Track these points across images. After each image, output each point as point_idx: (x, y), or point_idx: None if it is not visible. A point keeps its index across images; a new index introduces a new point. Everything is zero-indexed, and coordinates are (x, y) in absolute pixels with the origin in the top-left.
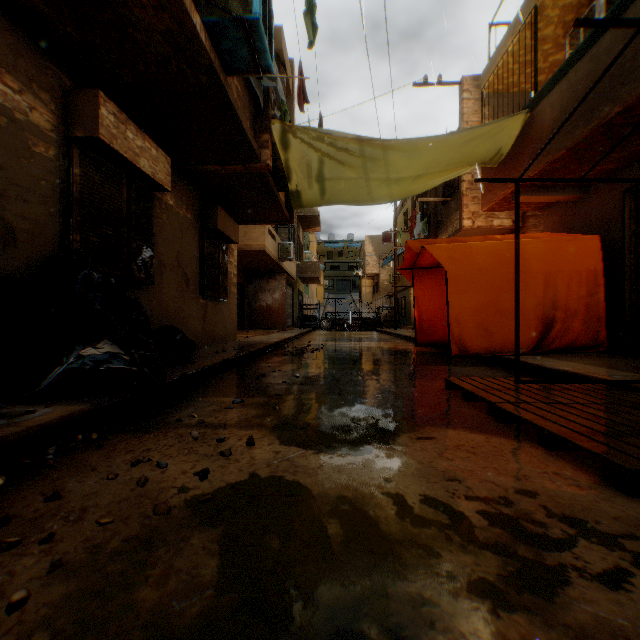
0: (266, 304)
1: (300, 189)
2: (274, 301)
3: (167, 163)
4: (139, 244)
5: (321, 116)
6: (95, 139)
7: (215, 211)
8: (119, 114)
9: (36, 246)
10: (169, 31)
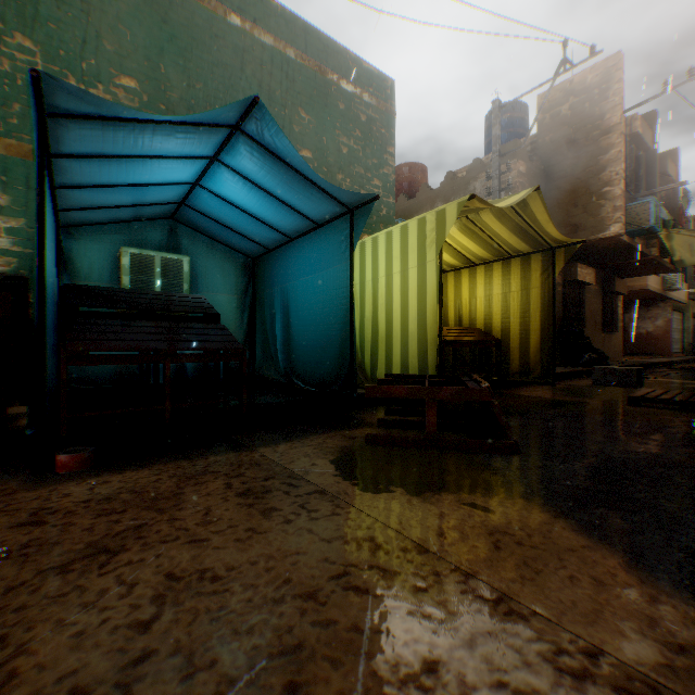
0: (644, 331)
1: (680, 259)
2: (654, 328)
3: (592, 272)
4: (581, 312)
5: None
6: (573, 280)
7: (611, 281)
8: (580, 266)
9: (557, 321)
10: (611, 243)
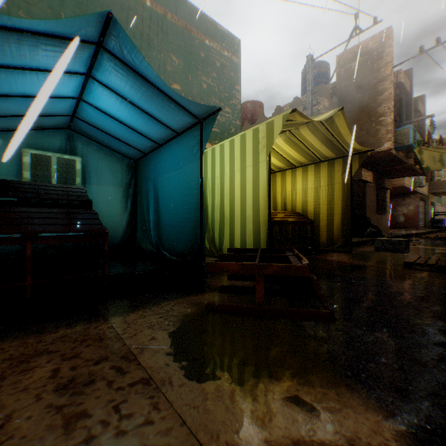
0: (401, 213)
1: (427, 166)
2: (408, 211)
3: (371, 174)
4: (364, 201)
5: (439, 136)
6: (359, 179)
7: (382, 180)
8: (363, 170)
9: None
10: (384, 155)
